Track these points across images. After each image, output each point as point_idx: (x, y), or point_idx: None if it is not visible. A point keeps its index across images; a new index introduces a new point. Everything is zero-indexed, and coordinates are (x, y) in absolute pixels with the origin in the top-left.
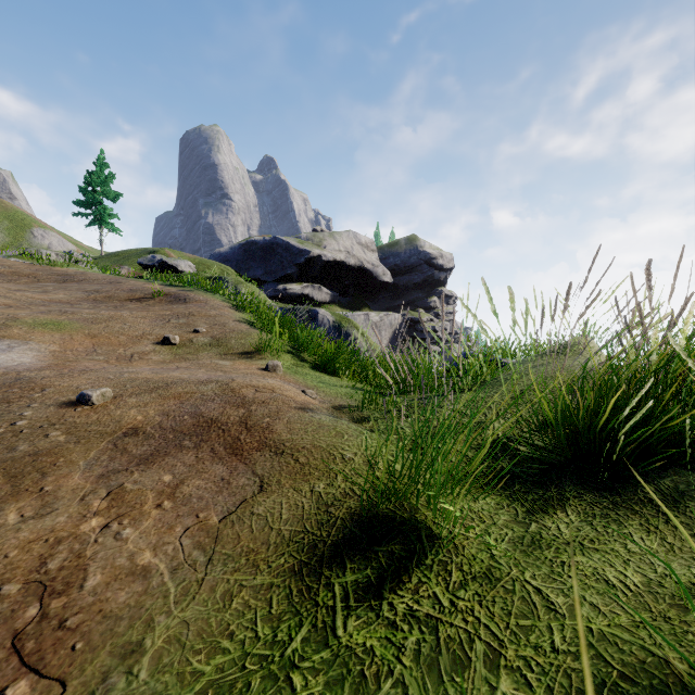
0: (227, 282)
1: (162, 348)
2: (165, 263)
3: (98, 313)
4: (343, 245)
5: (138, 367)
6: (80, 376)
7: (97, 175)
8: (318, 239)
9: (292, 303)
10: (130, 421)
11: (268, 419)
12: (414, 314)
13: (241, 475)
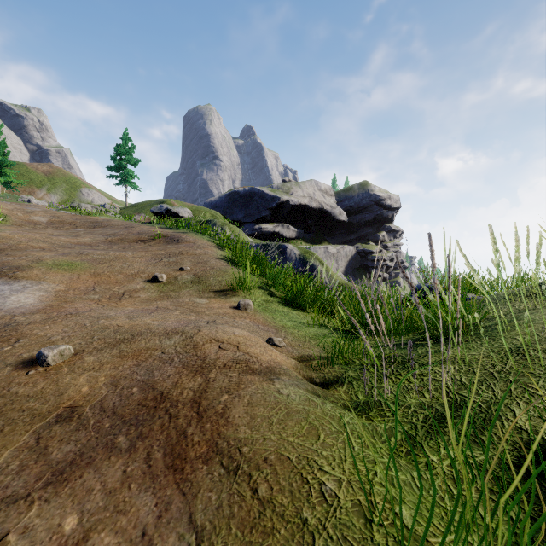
0: (215, 224)
1: (151, 285)
2: (170, 210)
3: (106, 254)
4: (307, 192)
5: (121, 309)
6: (62, 321)
7: (123, 147)
8: (287, 187)
9: (266, 239)
10: (73, 395)
11: (226, 397)
12: (365, 246)
13: (172, 524)
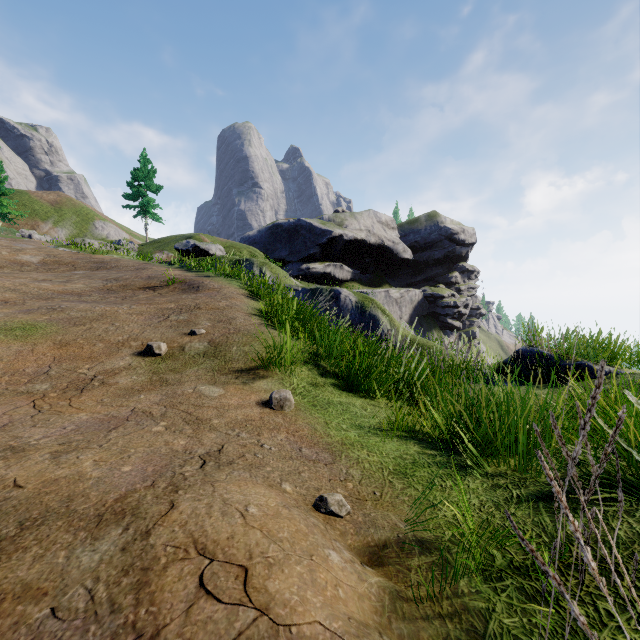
0: (252, 264)
1: (141, 361)
2: (198, 247)
3: (90, 309)
4: (364, 225)
5: (63, 419)
6: None
7: (142, 170)
8: (340, 219)
9: (315, 281)
10: None
11: None
12: (434, 290)
13: None
